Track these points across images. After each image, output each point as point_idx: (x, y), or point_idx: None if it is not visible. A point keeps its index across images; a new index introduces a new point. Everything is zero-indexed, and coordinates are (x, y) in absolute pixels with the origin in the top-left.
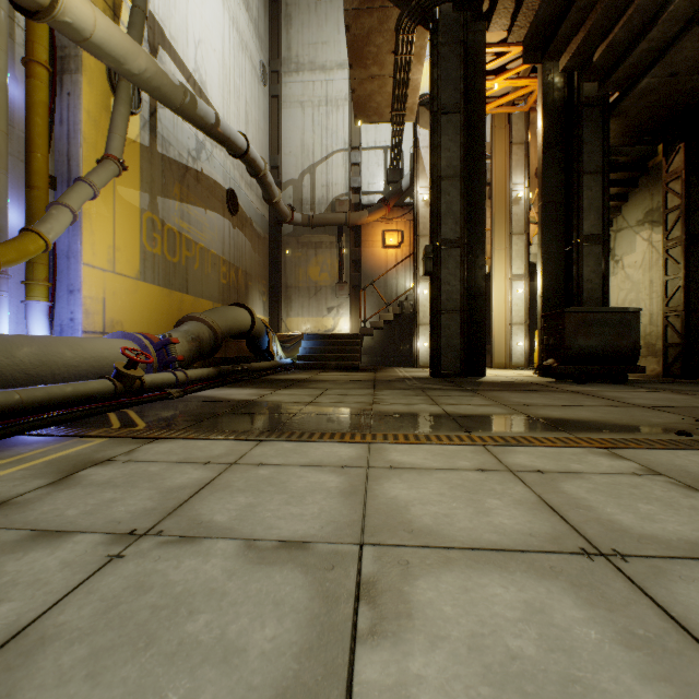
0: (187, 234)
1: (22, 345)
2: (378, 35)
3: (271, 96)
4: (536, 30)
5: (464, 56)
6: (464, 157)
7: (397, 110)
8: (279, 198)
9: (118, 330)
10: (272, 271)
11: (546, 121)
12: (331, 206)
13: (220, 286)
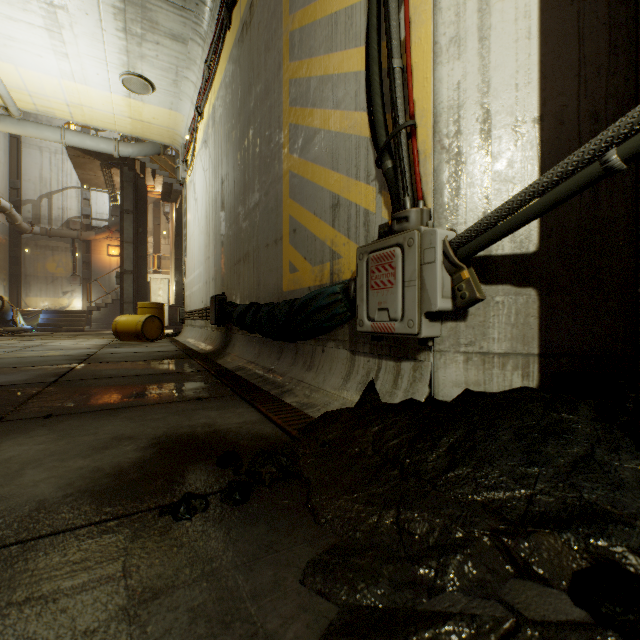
0: None
1: None
2: (91, 164)
3: (11, 136)
4: (164, 193)
5: (136, 189)
6: (136, 234)
7: (110, 187)
8: (21, 222)
9: None
10: (12, 263)
11: (177, 223)
12: (67, 223)
13: None
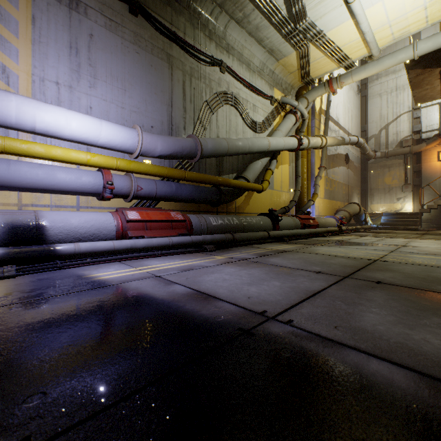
0: (333, 179)
1: (322, 219)
2: (428, 78)
3: (361, 97)
4: None
5: None
6: None
7: None
8: (368, 151)
9: (320, 215)
10: (362, 182)
11: None
12: (399, 144)
13: (342, 195)
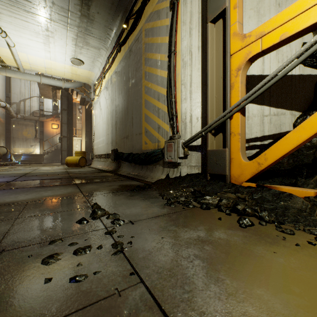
0: None
1: None
2: (47, 88)
3: None
4: (81, 101)
5: (68, 99)
6: (68, 120)
7: (54, 98)
8: (13, 113)
9: None
10: (7, 132)
11: (86, 115)
12: (32, 113)
13: None
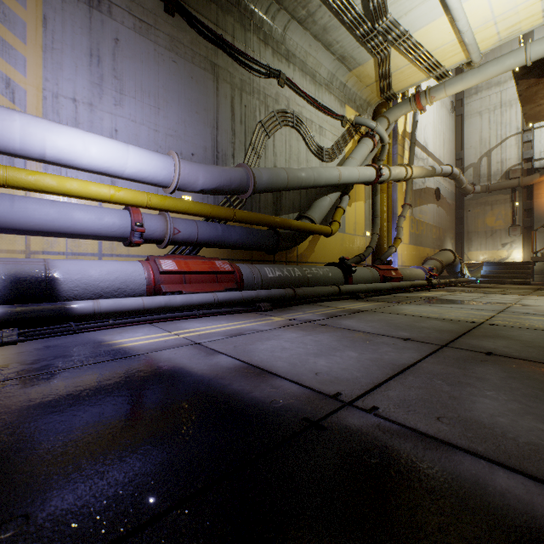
0: (421, 219)
1: (407, 271)
2: (543, 90)
3: (456, 116)
4: None
5: None
6: None
7: None
8: (465, 184)
9: (404, 264)
10: (456, 223)
11: None
12: (504, 175)
13: (432, 240)
